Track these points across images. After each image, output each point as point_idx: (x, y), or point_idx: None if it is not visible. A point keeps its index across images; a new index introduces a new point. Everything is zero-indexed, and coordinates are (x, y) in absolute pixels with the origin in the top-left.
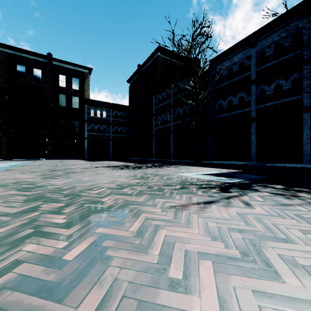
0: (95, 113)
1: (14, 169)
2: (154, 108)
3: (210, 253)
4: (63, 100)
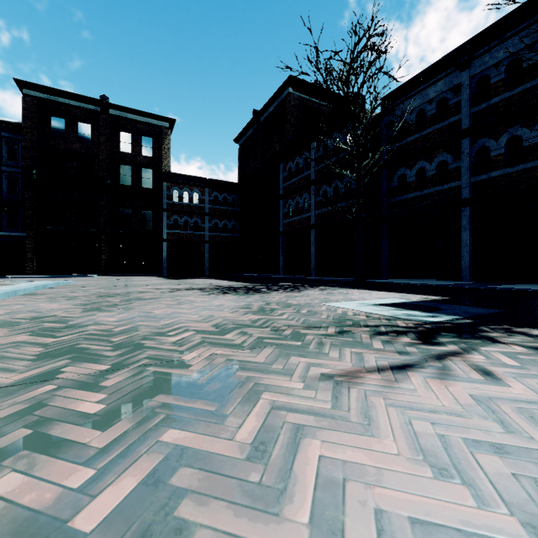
0: (180, 196)
1: (41, 293)
2: (282, 186)
3: (443, 523)
4: (127, 175)
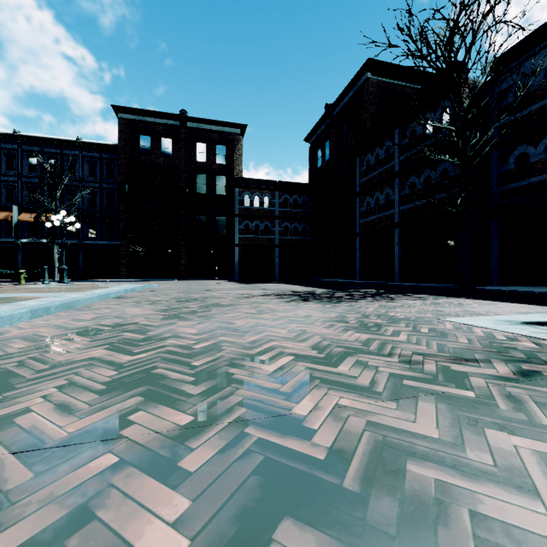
0: (251, 201)
1: (129, 297)
2: (359, 182)
3: None
4: (203, 184)
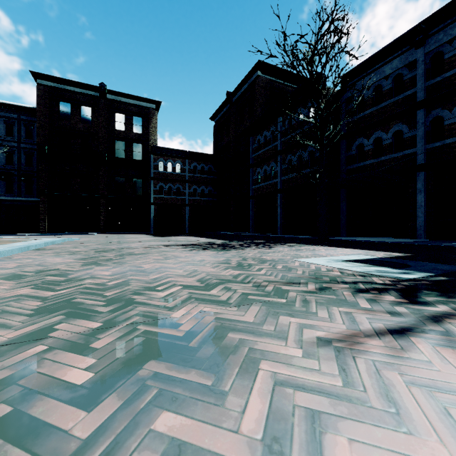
0: (165, 166)
1: (49, 249)
2: (252, 156)
3: None
4: (121, 150)
